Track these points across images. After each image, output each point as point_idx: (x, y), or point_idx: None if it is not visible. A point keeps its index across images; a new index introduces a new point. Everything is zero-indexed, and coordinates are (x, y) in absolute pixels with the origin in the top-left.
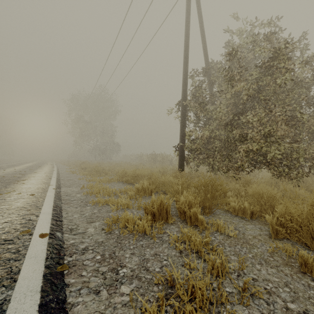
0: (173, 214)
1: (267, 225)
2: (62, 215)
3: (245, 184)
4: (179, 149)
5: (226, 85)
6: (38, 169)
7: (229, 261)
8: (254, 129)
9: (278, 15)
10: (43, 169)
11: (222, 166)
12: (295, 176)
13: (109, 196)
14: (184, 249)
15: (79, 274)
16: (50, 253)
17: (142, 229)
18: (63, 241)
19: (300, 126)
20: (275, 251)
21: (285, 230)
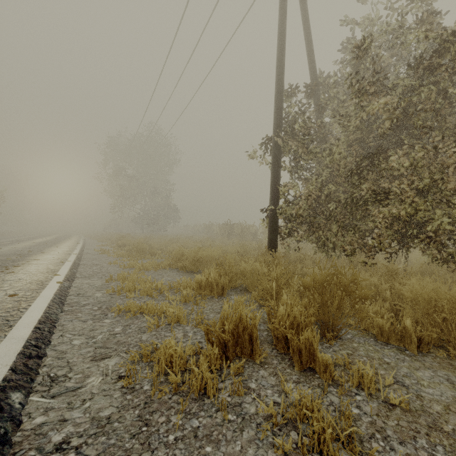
0: (263, 339)
1: None
2: (51, 339)
3: (388, 276)
4: (269, 215)
5: (353, 104)
6: (52, 246)
7: None
8: (404, 179)
9: None
10: (61, 247)
11: (340, 243)
12: None
13: (150, 296)
14: (295, 452)
15: None
16: None
17: (199, 384)
18: (18, 418)
19: None
20: None
21: None
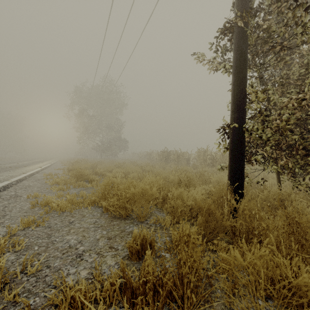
0: None
1: None
2: None
3: None
4: (231, 135)
5: None
6: (9, 170)
7: None
8: None
9: None
10: (15, 171)
11: None
12: None
13: None
14: None
15: None
16: None
17: None
18: None
19: None
20: None
21: None
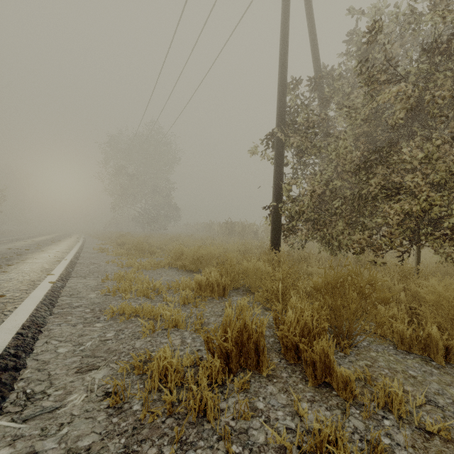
0: (269, 346)
1: None
2: (34, 347)
3: (401, 276)
4: (272, 213)
5: (362, 94)
6: (51, 244)
7: None
8: (417, 173)
9: None
10: (59, 245)
11: (346, 241)
12: None
13: (147, 297)
14: None
15: None
16: None
17: (198, 405)
18: None
19: None
20: None
21: None
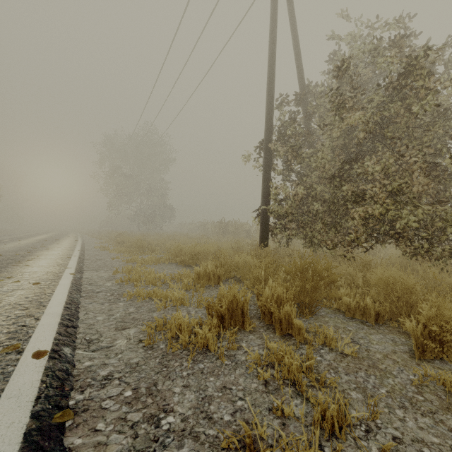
0: (252, 315)
1: (403, 335)
2: (79, 316)
3: (362, 267)
4: (260, 214)
5: (333, 116)
6: (53, 243)
7: (348, 401)
8: (377, 183)
9: (410, 12)
10: (62, 244)
11: (325, 239)
12: (439, 255)
13: (155, 285)
14: (272, 378)
15: (91, 426)
16: (45, 387)
17: (203, 342)
18: (72, 362)
19: (446, 178)
20: (424, 383)
21: (436, 346)
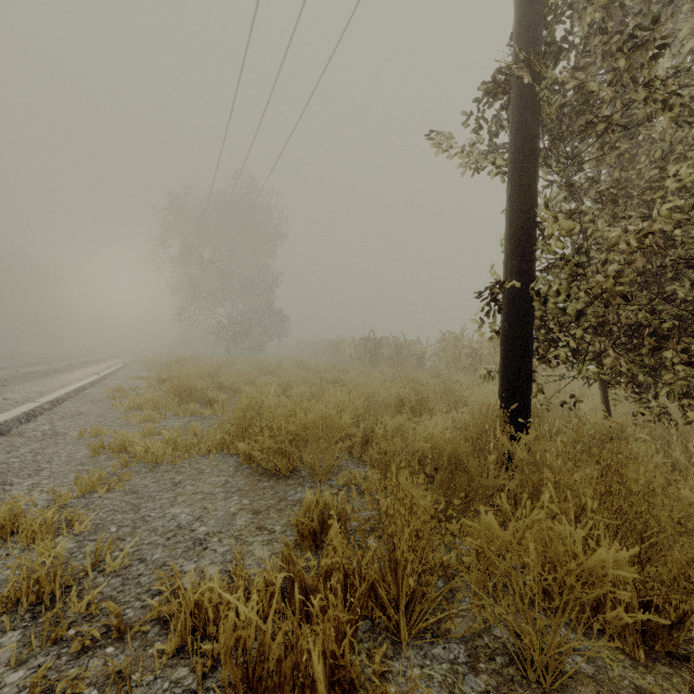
0: None
1: None
2: None
3: None
4: (504, 305)
5: None
6: (31, 380)
7: None
8: None
9: None
10: (44, 382)
11: None
12: None
13: None
14: None
15: None
16: None
17: None
18: None
19: None
20: None
21: None
